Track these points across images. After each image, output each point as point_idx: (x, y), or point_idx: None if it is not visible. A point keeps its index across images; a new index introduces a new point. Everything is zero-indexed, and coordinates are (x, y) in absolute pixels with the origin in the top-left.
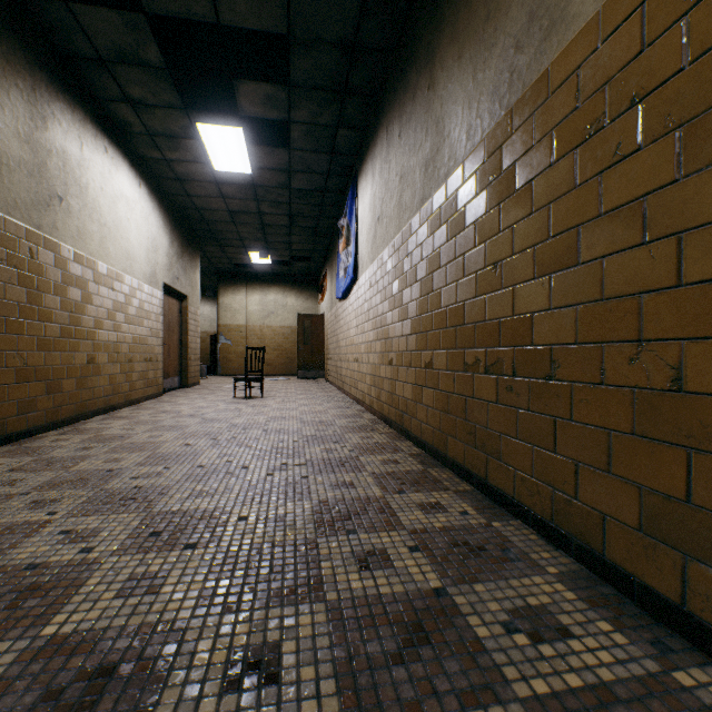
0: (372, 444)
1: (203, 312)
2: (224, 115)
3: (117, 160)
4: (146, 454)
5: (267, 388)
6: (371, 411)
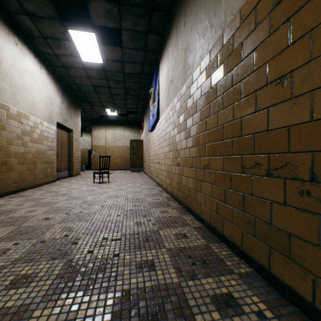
0: (167, 218)
1: (85, 139)
2: (83, 24)
3: (24, 51)
4: (12, 228)
5: (113, 177)
6: (166, 191)
